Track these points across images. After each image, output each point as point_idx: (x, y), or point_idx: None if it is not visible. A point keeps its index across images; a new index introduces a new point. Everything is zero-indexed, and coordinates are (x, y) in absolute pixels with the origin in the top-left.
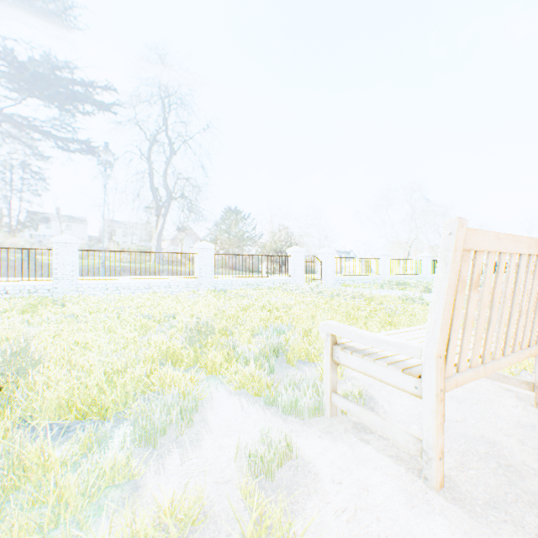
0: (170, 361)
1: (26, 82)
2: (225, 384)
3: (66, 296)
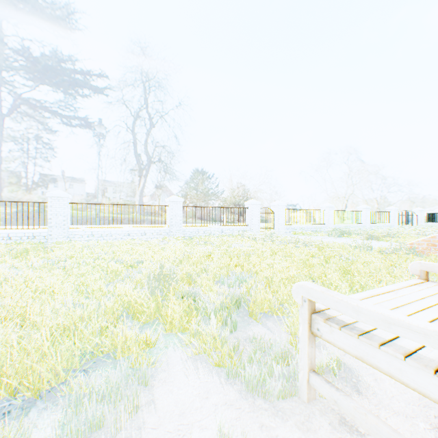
0: (125, 317)
1: (36, 71)
2: (183, 345)
3: (58, 242)
